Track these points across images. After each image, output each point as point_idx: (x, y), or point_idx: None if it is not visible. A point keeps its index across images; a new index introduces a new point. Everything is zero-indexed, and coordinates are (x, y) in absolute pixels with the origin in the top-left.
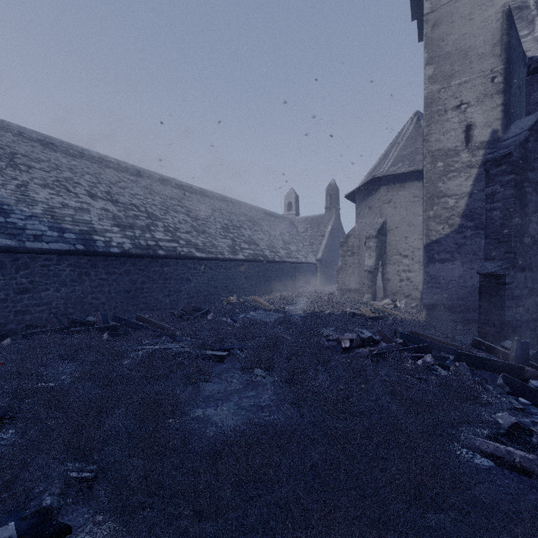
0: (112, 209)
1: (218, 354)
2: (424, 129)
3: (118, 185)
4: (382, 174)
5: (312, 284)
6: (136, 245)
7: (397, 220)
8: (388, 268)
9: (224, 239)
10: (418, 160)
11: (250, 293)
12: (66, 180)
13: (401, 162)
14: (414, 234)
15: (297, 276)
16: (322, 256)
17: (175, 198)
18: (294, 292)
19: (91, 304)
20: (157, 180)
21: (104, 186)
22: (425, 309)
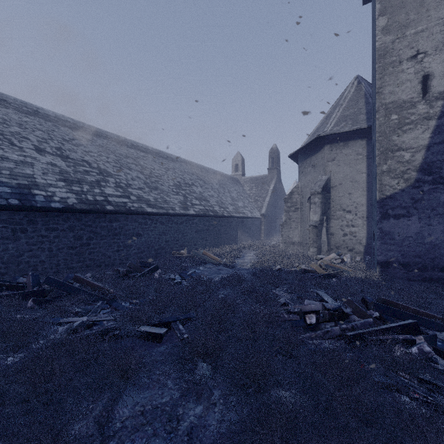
0: (60, 164)
1: (155, 332)
2: (376, 81)
3: (71, 142)
4: (326, 133)
5: (257, 236)
6: (82, 200)
7: (340, 177)
8: (332, 223)
9: (176, 196)
10: (361, 120)
11: (200, 246)
12: (12, 134)
13: (344, 122)
14: (358, 191)
15: (243, 229)
16: (266, 212)
17: (130, 157)
18: (241, 245)
19: (28, 263)
20: (114, 140)
21: (56, 142)
22: (379, 266)
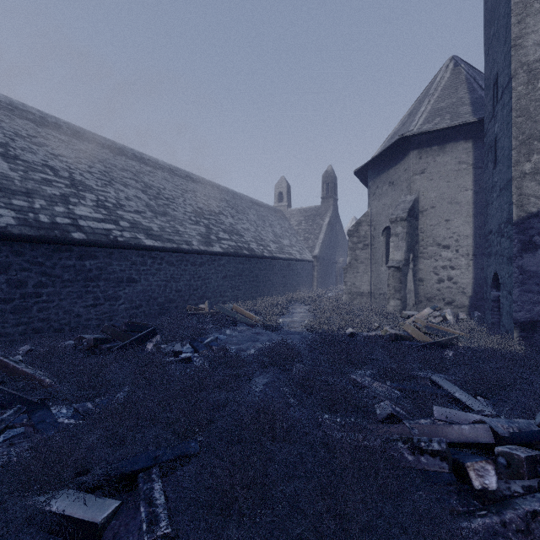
0: None
1: (83, 516)
2: (512, 27)
3: (29, 139)
4: (413, 132)
5: (308, 286)
6: (28, 220)
7: (433, 197)
8: (421, 264)
9: (195, 226)
10: (464, 113)
11: (230, 299)
12: None
13: (439, 117)
14: (460, 216)
15: (290, 275)
16: (319, 253)
17: (128, 170)
18: (288, 297)
19: None
20: (106, 146)
21: (0, 135)
22: (518, 329)
